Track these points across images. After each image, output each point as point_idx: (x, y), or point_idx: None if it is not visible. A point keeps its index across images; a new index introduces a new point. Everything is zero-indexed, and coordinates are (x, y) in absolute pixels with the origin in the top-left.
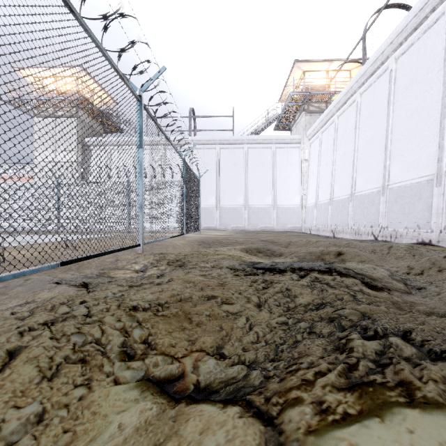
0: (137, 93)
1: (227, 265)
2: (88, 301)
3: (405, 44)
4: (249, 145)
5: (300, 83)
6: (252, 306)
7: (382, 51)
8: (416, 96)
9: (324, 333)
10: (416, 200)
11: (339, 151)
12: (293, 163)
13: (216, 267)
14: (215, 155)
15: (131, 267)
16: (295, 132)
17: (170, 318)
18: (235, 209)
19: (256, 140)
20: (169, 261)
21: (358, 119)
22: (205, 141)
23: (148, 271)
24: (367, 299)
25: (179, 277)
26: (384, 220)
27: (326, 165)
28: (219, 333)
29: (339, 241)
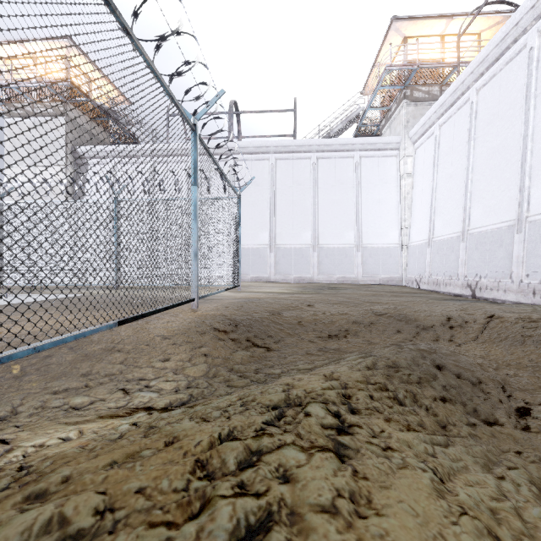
0: None
1: None
2: None
3: None
4: (319, 153)
5: (396, 60)
6: None
7: None
8: None
9: None
10: None
11: (481, 148)
12: (388, 180)
13: None
14: (269, 170)
15: None
16: (387, 134)
17: None
18: (298, 250)
19: (331, 145)
20: None
21: (534, 78)
22: (253, 149)
23: None
24: None
25: None
26: None
27: (451, 176)
28: None
29: None
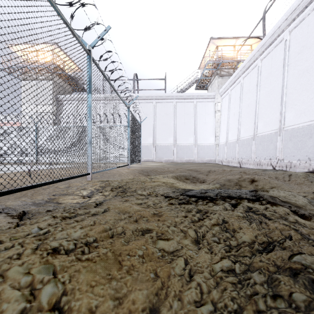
0: (87, 48)
1: (162, 193)
2: (4, 241)
3: (298, 19)
4: (177, 100)
5: (214, 55)
6: (190, 244)
7: (278, 26)
8: (306, 59)
9: (297, 301)
10: (307, 138)
11: (244, 103)
12: (209, 113)
13: (152, 195)
14: (152, 107)
15: (79, 193)
16: (210, 90)
17: (96, 263)
18: (167, 146)
19: (182, 96)
20: (113, 188)
21: (259, 79)
22: (145, 97)
23: (93, 196)
24: (313, 235)
25: (116, 206)
26: (280, 154)
27: (234, 114)
28: (154, 284)
29: (247, 170)
